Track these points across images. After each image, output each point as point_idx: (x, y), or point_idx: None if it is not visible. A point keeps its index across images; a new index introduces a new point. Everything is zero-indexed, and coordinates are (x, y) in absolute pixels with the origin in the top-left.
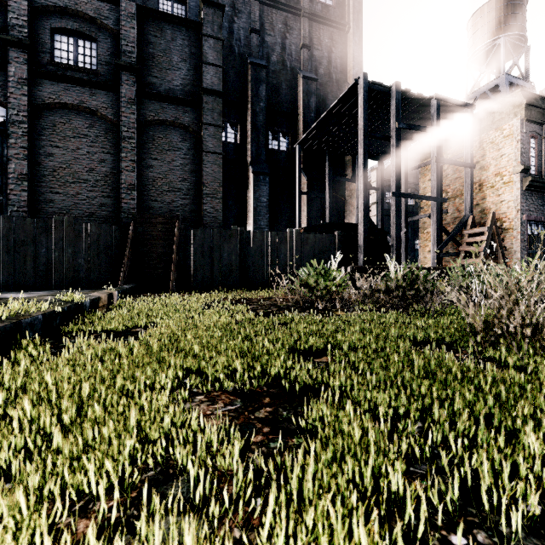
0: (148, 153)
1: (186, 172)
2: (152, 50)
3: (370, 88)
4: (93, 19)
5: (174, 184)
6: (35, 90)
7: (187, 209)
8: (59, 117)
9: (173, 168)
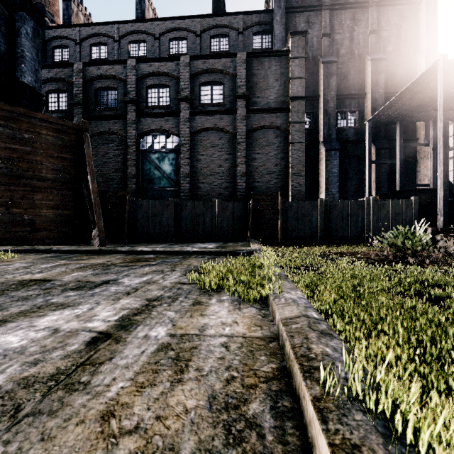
0: (253, 150)
1: (278, 159)
2: (256, 79)
3: (450, 65)
4: (221, 71)
5: (270, 169)
6: (192, 123)
7: (279, 186)
8: (203, 137)
9: (269, 157)
